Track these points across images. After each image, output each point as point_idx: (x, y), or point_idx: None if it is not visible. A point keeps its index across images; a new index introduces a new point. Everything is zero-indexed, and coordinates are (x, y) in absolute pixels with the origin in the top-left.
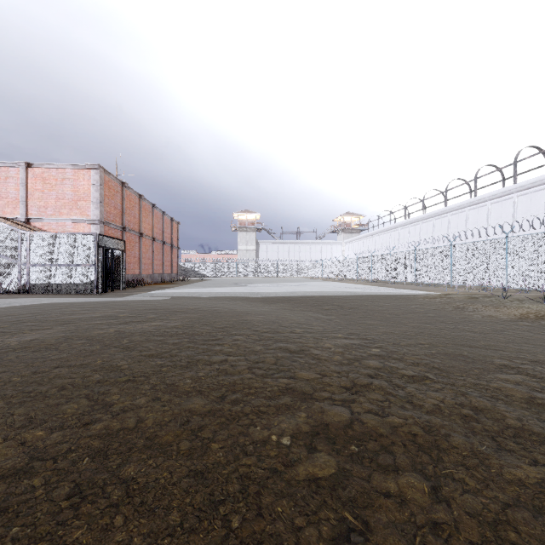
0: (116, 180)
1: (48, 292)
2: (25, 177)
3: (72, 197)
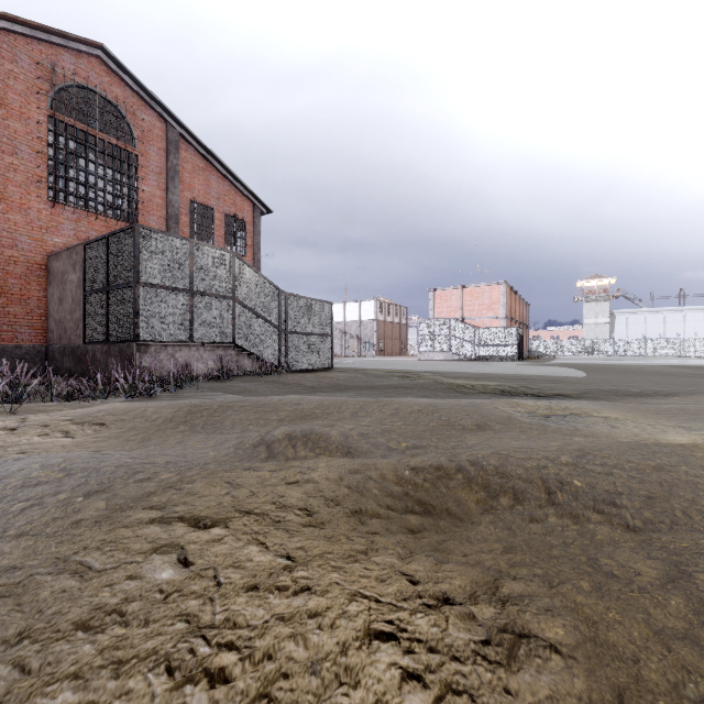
0: (509, 287)
1: (489, 360)
2: (461, 294)
3: (488, 303)
